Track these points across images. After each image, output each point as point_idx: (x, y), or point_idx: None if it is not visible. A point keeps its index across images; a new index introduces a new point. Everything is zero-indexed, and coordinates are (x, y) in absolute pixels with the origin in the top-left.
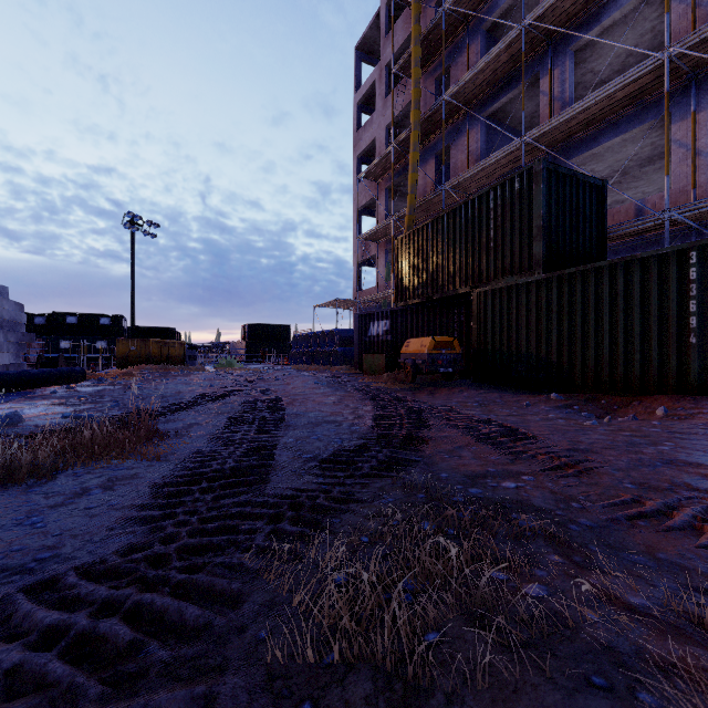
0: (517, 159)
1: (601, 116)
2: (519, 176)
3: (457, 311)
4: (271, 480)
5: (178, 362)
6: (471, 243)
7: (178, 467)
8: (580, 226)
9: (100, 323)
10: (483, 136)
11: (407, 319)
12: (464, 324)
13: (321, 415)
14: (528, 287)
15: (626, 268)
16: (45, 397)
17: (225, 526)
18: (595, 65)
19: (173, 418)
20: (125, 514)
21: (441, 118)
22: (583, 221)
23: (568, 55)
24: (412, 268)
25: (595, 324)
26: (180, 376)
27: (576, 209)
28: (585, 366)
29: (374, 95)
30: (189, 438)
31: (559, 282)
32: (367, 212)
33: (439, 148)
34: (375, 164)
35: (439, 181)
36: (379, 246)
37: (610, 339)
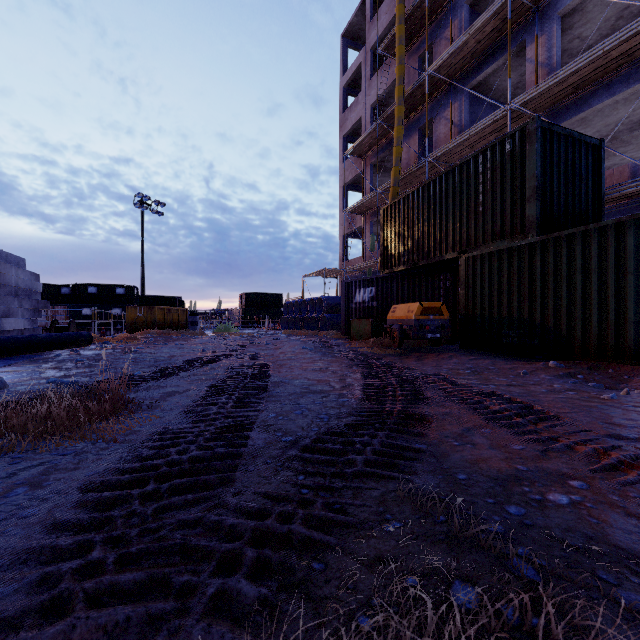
0: (502, 128)
1: (592, 78)
2: (510, 137)
3: (443, 277)
4: (236, 481)
5: (181, 327)
6: (459, 209)
7: (129, 455)
8: (575, 187)
9: (116, 293)
10: (467, 108)
11: (392, 285)
12: (450, 290)
13: (307, 383)
14: (520, 250)
15: (636, 226)
16: (48, 360)
17: (150, 575)
18: (583, 31)
19: (155, 385)
20: (20, 544)
21: (425, 93)
22: (579, 182)
23: (555, 21)
24: (397, 236)
25: (599, 288)
26: (180, 340)
27: (572, 170)
28: (587, 332)
29: (359, 78)
30: (162, 411)
31: (556, 244)
32: (353, 188)
33: (422, 123)
34: (360, 141)
35: (422, 155)
36: (365, 218)
37: (616, 303)
